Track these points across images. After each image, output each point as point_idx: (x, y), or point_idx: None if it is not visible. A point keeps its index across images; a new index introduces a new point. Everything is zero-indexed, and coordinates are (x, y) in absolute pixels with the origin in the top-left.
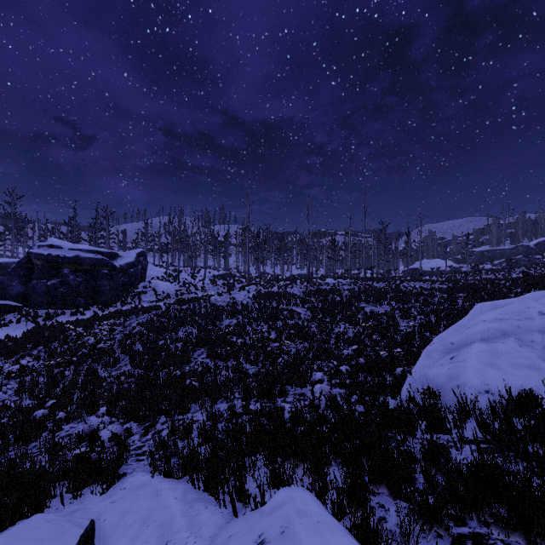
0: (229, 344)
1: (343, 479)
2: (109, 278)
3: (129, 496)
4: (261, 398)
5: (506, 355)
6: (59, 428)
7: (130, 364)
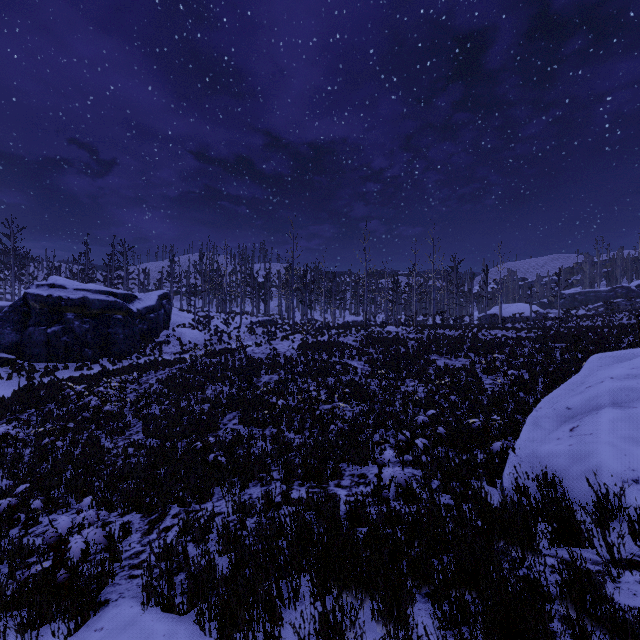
0: (268, 406)
1: (437, 632)
2: (123, 324)
3: None
4: (307, 481)
5: None
6: (34, 522)
7: (143, 432)
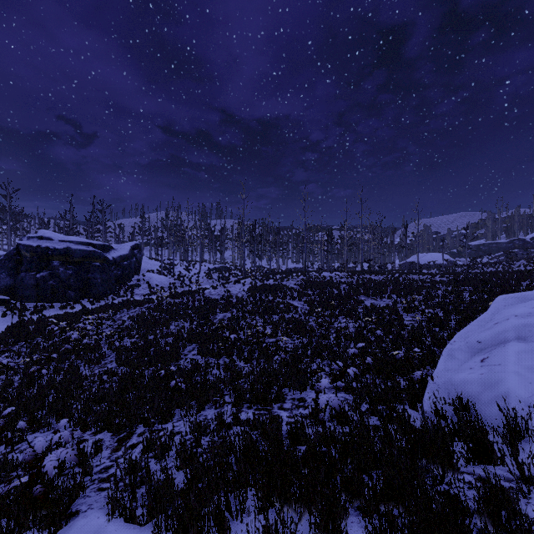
0: (222, 339)
1: None
2: (101, 270)
3: None
4: (254, 404)
5: None
6: (19, 440)
7: (115, 361)
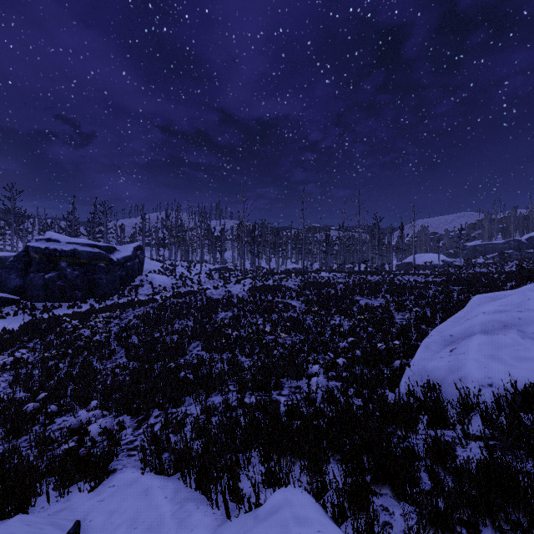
0: (224, 336)
1: (343, 478)
2: (106, 271)
3: (117, 494)
4: (256, 391)
5: (508, 347)
6: (51, 421)
7: (126, 357)
